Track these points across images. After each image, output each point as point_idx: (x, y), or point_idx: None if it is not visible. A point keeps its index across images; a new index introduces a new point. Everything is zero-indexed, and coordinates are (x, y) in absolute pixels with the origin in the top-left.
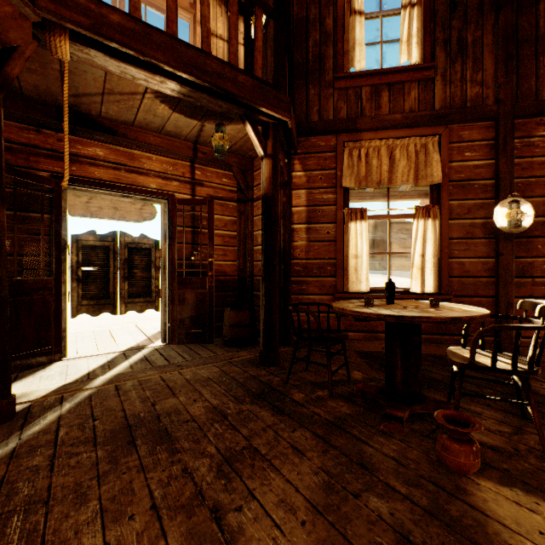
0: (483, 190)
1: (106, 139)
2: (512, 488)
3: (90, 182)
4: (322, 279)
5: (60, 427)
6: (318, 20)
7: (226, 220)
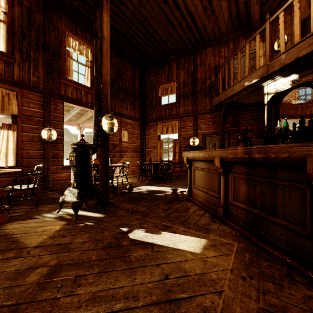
0: (38, 122)
1: None
2: (18, 221)
3: None
4: None
5: None
6: None
7: None
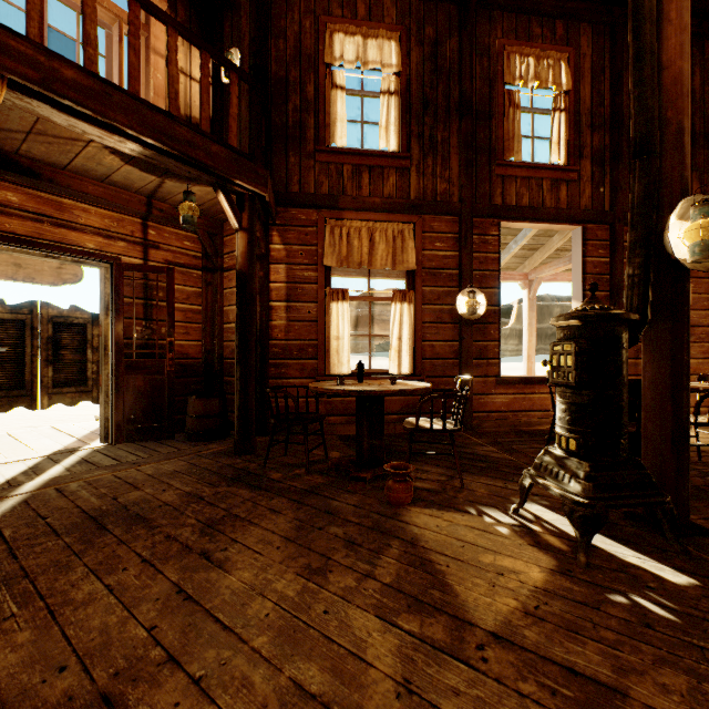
0: (450, 279)
1: (23, 181)
2: (431, 509)
3: None
4: (303, 362)
5: (1, 529)
6: (298, 84)
7: (190, 292)
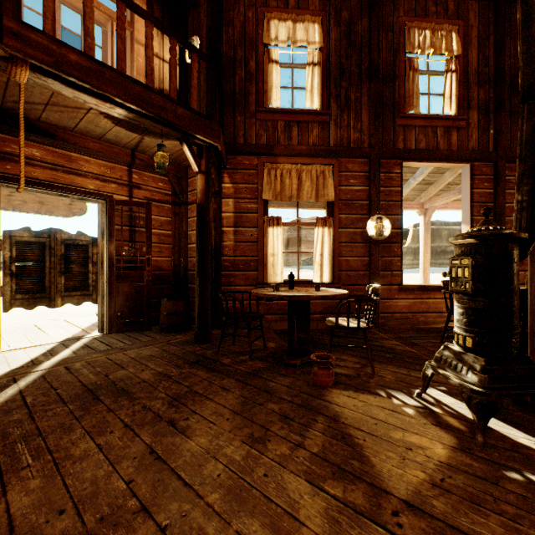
0: (361, 208)
1: (44, 141)
2: (348, 391)
3: (26, 181)
4: (247, 273)
5: (24, 396)
6: (243, 60)
7: (162, 221)
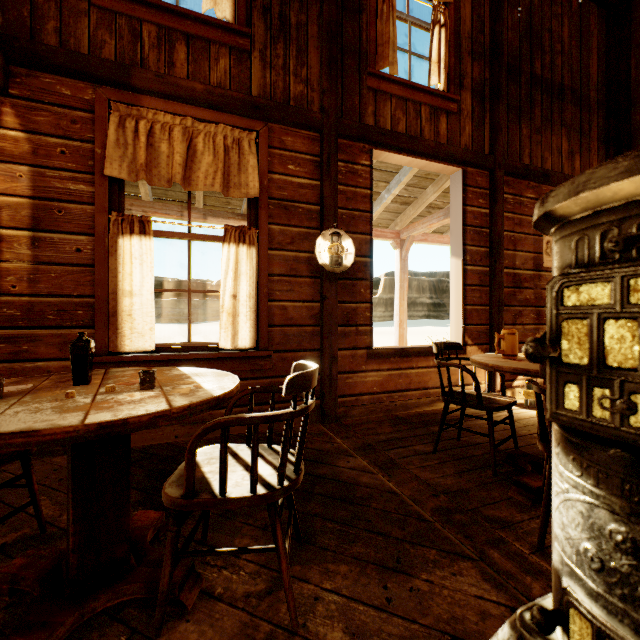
0: (308, 216)
1: None
2: None
3: None
4: (66, 332)
5: None
6: None
7: None
